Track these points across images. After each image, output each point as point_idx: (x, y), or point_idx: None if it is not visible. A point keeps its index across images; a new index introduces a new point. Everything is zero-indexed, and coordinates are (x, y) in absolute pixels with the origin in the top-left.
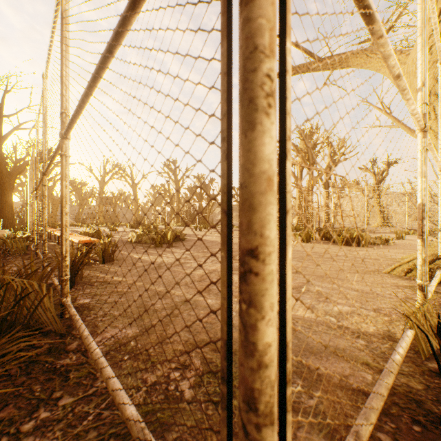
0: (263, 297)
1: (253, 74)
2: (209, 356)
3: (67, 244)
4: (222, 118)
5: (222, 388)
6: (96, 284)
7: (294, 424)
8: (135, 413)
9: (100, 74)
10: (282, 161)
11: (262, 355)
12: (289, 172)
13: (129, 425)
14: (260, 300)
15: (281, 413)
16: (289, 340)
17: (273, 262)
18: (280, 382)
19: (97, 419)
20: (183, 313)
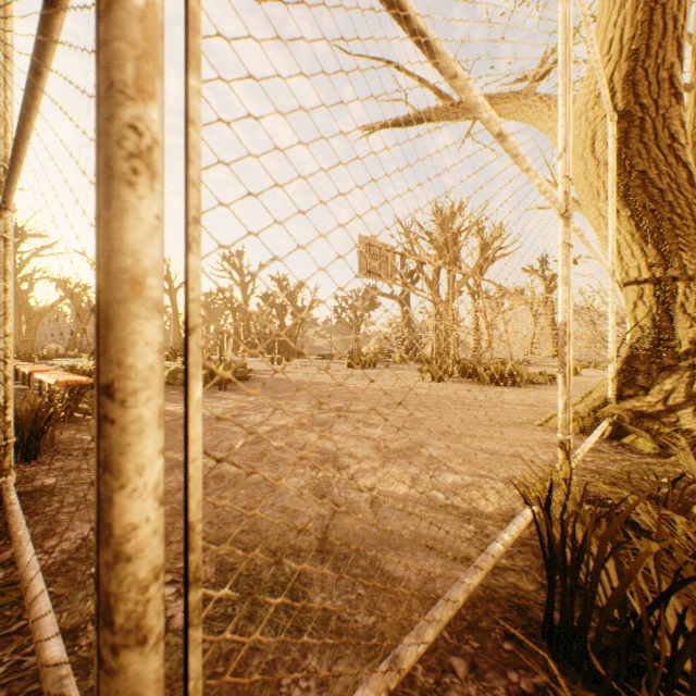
0: (123, 456)
1: (109, 124)
2: (232, 560)
3: (10, 387)
4: (95, 188)
5: (96, 597)
6: (78, 452)
7: (214, 644)
8: (58, 654)
9: (32, 106)
10: (186, 255)
11: (121, 543)
12: (198, 271)
13: (43, 674)
14: (117, 460)
15: (185, 630)
16: (198, 520)
17: (143, 403)
18: (185, 584)
19: (12, 672)
20: (211, 495)
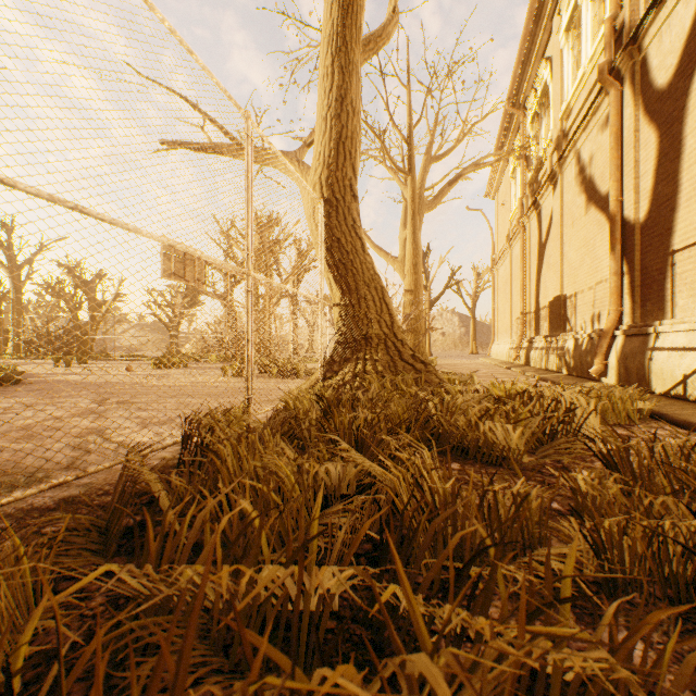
0: None
1: None
2: None
3: None
4: None
5: None
6: None
7: None
8: None
9: None
10: None
11: None
12: None
13: None
14: None
15: None
16: None
17: None
18: None
19: None
20: None
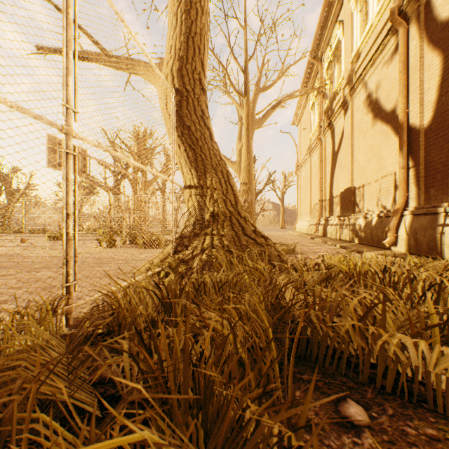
0: None
1: None
2: None
3: None
4: None
5: None
6: None
7: None
8: None
9: None
10: None
11: None
12: None
13: None
14: None
15: None
16: None
17: None
18: None
19: None
20: None
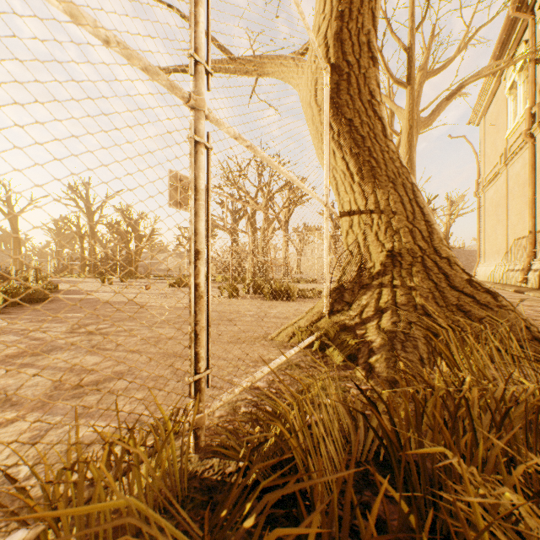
0: None
1: None
2: None
3: None
4: None
5: None
6: None
7: None
8: None
9: None
10: None
11: None
12: None
13: None
14: None
15: None
16: None
17: None
18: None
19: None
20: None
